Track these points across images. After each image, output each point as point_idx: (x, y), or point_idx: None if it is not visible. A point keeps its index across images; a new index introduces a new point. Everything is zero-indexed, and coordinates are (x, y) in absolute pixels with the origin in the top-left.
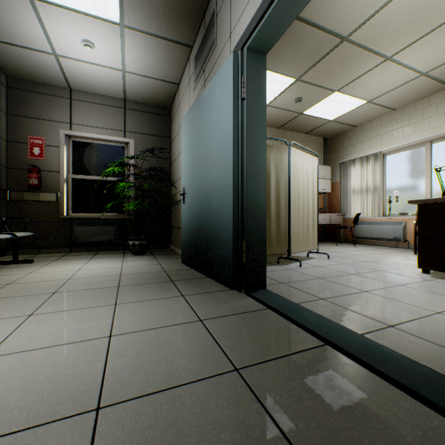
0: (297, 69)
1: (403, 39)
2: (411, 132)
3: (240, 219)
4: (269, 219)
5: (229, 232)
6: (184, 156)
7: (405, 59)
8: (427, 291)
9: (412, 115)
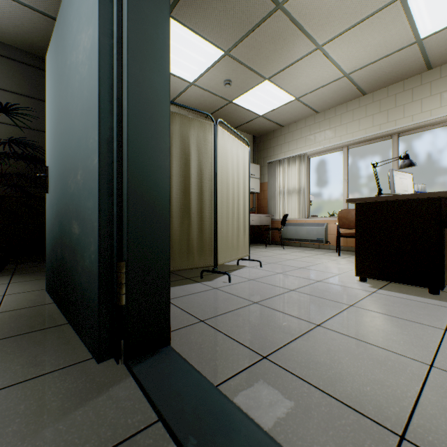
0: (226, 37)
1: (335, 24)
2: (331, 136)
3: (116, 218)
4: (189, 219)
5: (93, 245)
6: (48, 114)
7: (333, 52)
8: (386, 314)
9: (333, 120)
